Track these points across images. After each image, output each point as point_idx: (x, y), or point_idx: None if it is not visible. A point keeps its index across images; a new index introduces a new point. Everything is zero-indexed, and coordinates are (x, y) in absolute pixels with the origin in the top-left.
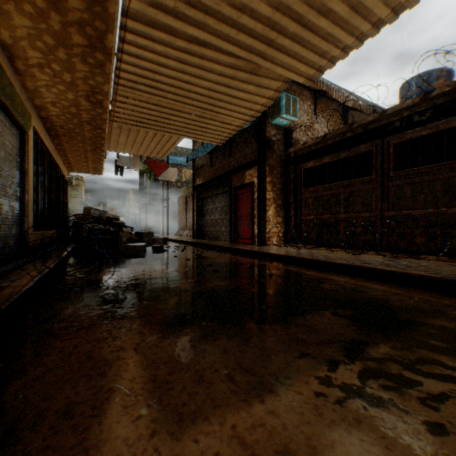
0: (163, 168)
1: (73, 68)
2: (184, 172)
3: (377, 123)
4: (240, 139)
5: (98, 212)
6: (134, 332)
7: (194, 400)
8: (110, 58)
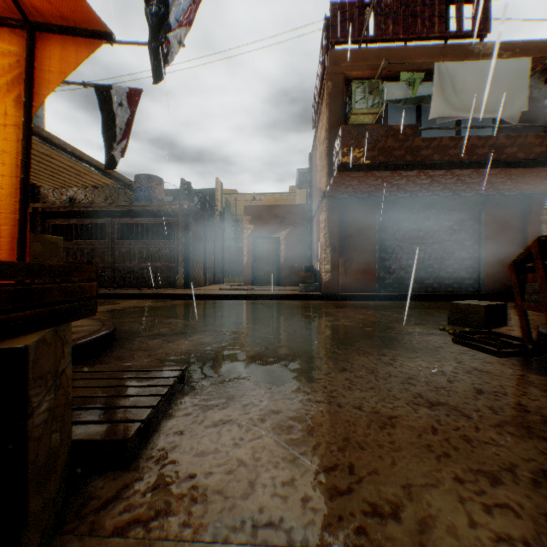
0: None
1: None
2: None
3: (109, 208)
4: None
5: None
6: None
7: None
8: None
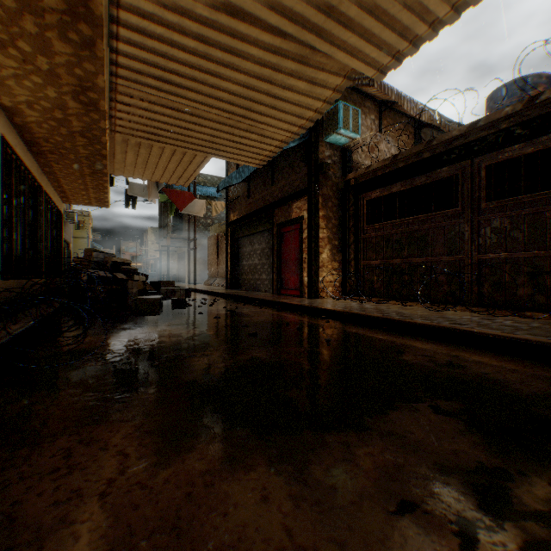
0: (187, 199)
1: (49, 48)
2: (215, 205)
3: (464, 139)
4: (285, 162)
5: (103, 255)
6: (111, 452)
7: None
8: (101, 32)
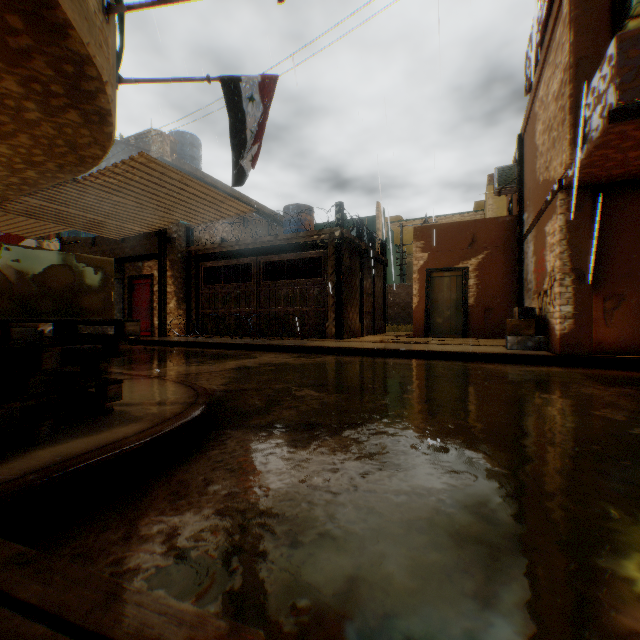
0: (17, 240)
1: None
2: (49, 246)
3: (254, 245)
4: None
5: None
6: None
7: (146, 369)
8: (38, 189)
